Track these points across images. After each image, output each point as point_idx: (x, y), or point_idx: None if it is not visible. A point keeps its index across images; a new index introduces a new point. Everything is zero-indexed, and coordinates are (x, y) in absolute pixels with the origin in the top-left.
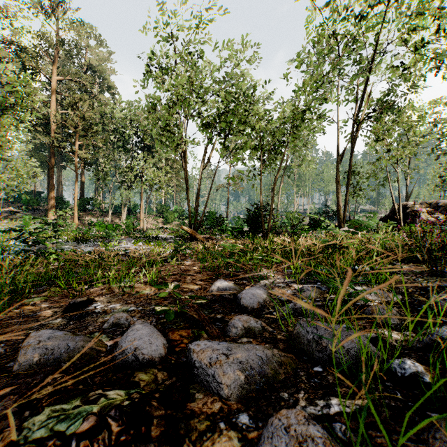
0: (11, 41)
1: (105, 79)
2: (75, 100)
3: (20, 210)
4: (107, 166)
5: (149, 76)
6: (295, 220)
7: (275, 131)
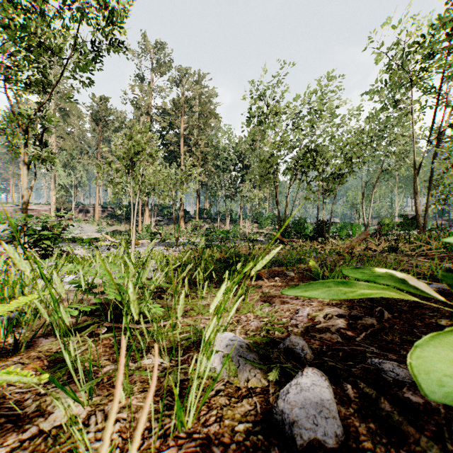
0: (161, 108)
1: (213, 116)
2: (197, 140)
3: (162, 219)
4: (217, 186)
5: (250, 123)
6: (392, 225)
7: (331, 175)
